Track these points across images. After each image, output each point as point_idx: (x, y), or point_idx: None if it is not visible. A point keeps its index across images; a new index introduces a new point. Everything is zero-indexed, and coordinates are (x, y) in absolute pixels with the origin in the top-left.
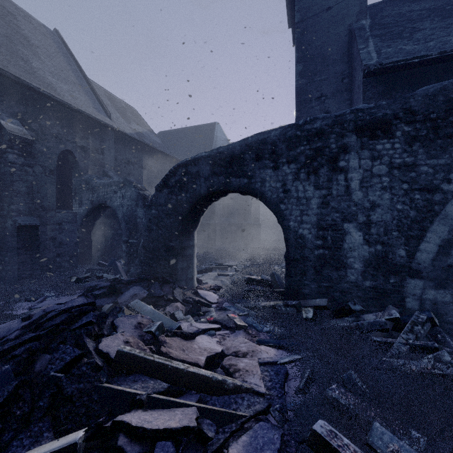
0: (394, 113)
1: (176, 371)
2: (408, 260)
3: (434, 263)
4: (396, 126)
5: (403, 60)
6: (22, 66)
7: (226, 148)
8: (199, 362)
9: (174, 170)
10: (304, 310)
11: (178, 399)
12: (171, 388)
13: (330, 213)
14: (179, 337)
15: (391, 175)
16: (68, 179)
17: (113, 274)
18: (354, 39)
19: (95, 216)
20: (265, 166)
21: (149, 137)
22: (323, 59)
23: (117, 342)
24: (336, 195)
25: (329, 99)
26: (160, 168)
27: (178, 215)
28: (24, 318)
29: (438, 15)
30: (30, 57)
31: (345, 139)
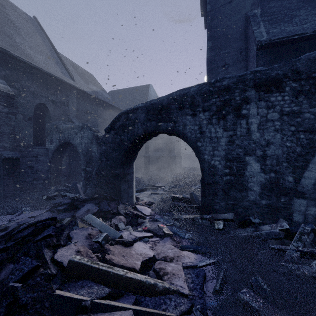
0: (284, 73)
1: (117, 276)
2: (294, 185)
3: (315, 187)
4: (286, 83)
5: (286, 37)
6: (8, 41)
7: (157, 100)
8: (136, 267)
9: (118, 117)
10: (216, 222)
11: (117, 303)
12: (112, 292)
13: (235, 149)
14: (120, 245)
15: (281, 120)
16: (42, 124)
17: (74, 193)
18: (249, 23)
19: (62, 151)
20: (186, 114)
21: (102, 94)
22: (227, 38)
23: (70, 251)
24: (240, 135)
25: (231, 66)
26: (109, 117)
27: (121, 150)
28: (2, 229)
29: (310, 5)
30: (14, 35)
31: (246, 93)
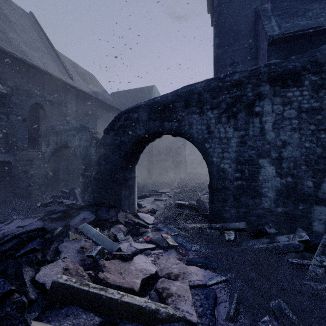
0: (303, 65)
1: (110, 301)
2: (314, 190)
3: None
4: (304, 76)
5: (301, 30)
6: (0, 36)
7: (161, 98)
8: (135, 287)
9: (118, 117)
10: (226, 233)
11: None
12: (105, 320)
13: (247, 150)
14: (118, 259)
15: (299, 118)
16: (38, 125)
17: (72, 199)
18: (259, 18)
19: (60, 155)
20: (193, 112)
21: (103, 95)
22: (235, 34)
23: (56, 269)
24: (252, 135)
25: (239, 65)
26: (111, 119)
27: (121, 153)
28: None
29: None
30: (8, 30)
31: (260, 88)
